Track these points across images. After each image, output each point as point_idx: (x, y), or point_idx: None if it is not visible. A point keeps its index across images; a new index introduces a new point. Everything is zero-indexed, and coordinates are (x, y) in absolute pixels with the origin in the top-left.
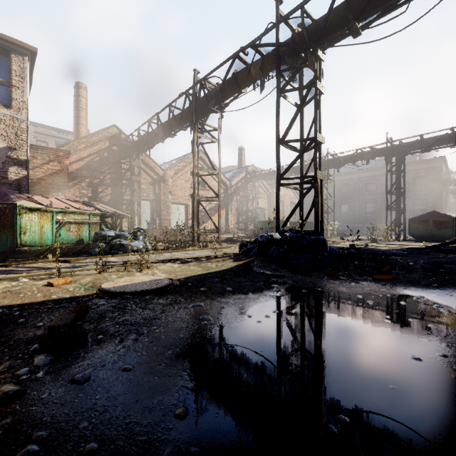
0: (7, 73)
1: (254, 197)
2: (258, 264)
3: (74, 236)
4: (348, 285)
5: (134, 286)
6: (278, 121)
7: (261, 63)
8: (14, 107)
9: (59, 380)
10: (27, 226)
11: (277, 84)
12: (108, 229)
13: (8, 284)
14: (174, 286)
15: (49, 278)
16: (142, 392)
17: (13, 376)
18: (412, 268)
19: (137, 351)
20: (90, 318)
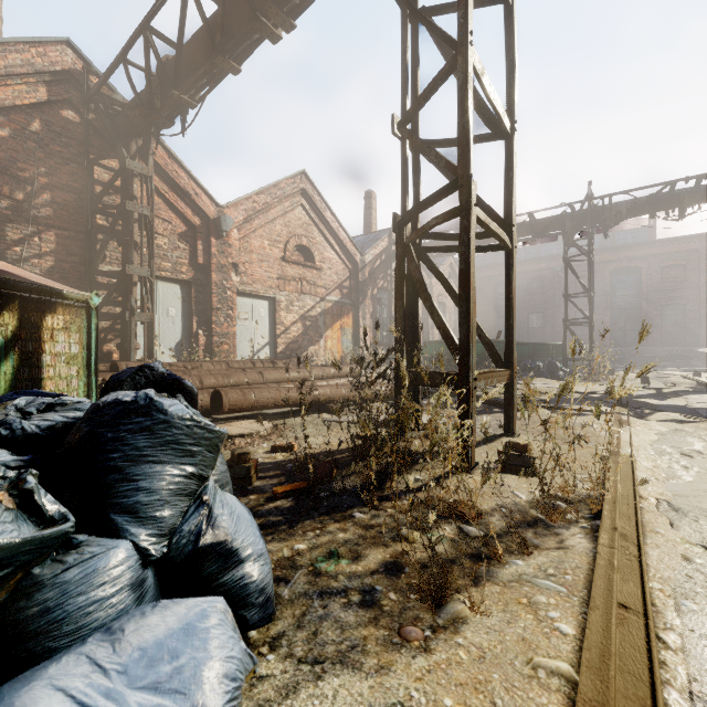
0: None
1: None
2: None
3: None
4: None
5: None
6: None
7: None
8: None
9: None
10: None
11: None
12: None
13: None
14: None
15: None
16: None
17: None
18: None
19: None
20: None
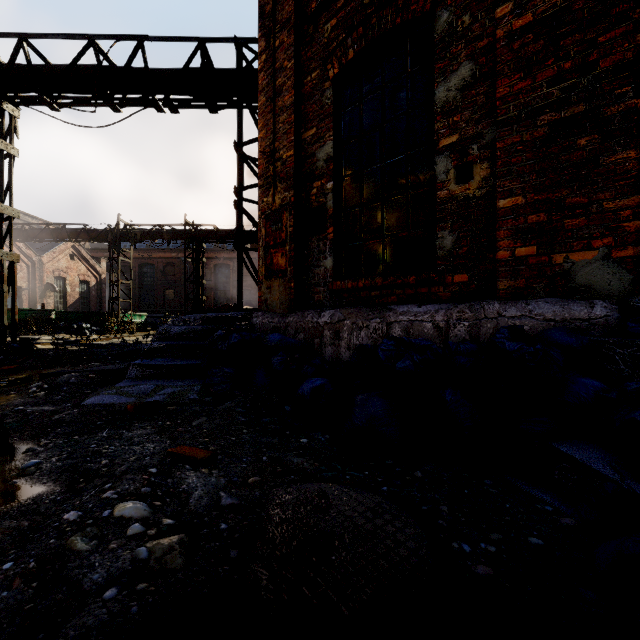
0: None
1: None
2: None
3: None
4: None
5: None
6: None
7: None
8: None
9: None
10: None
11: None
12: None
13: None
14: None
15: None
16: None
17: None
18: (47, 357)
19: None
20: None
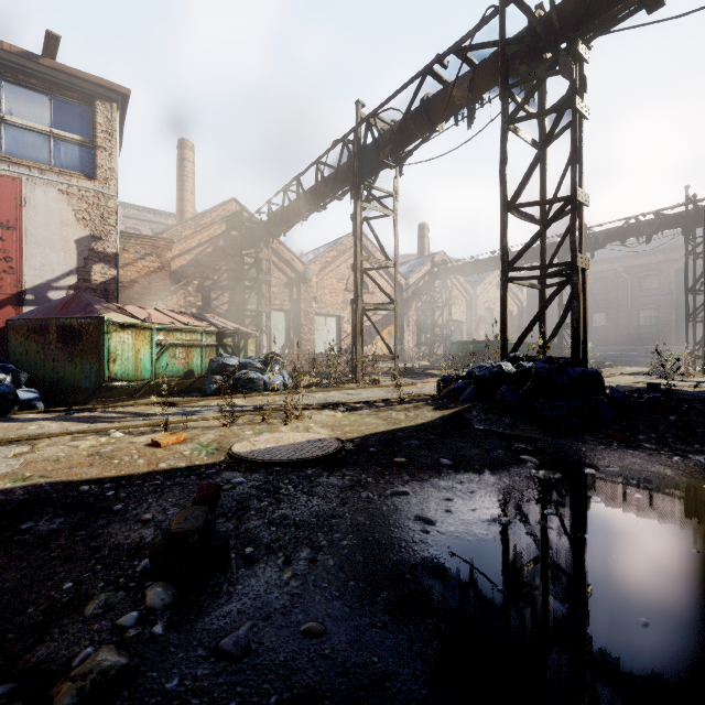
0: (90, 128)
1: (445, 302)
2: (479, 416)
3: (181, 365)
4: (670, 461)
5: (283, 450)
6: (505, 172)
7: (471, 79)
8: (99, 177)
9: (193, 645)
10: (118, 351)
11: (502, 109)
12: (228, 354)
13: (94, 441)
14: (347, 453)
15: (152, 433)
16: (359, 698)
17: (114, 628)
18: None
19: (320, 588)
20: (225, 508)
